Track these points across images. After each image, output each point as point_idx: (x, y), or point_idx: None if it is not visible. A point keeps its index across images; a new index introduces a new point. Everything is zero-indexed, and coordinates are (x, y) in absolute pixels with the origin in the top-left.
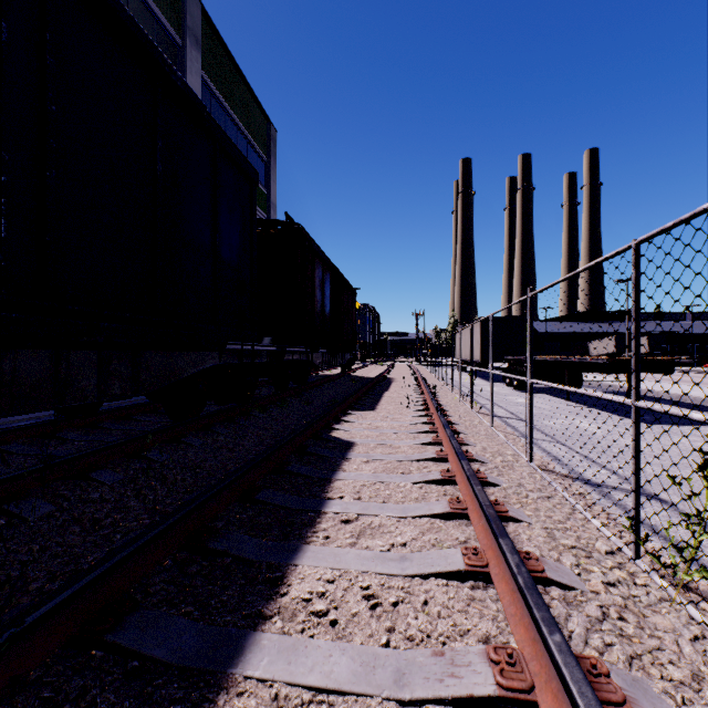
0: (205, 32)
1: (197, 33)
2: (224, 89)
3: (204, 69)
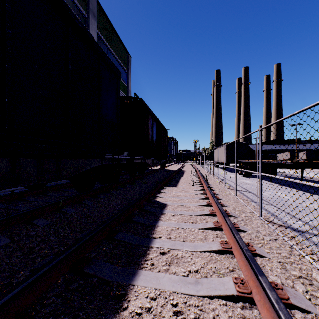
0: (98, 12)
1: (94, 12)
2: (107, 38)
3: (97, 28)
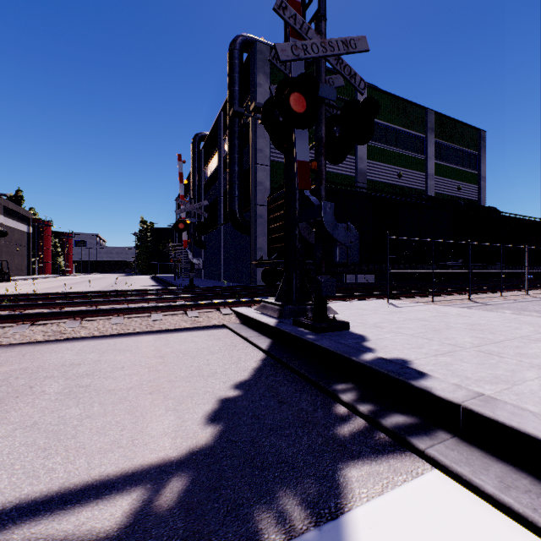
0: (436, 120)
1: (432, 126)
2: (447, 137)
3: (436, 137)
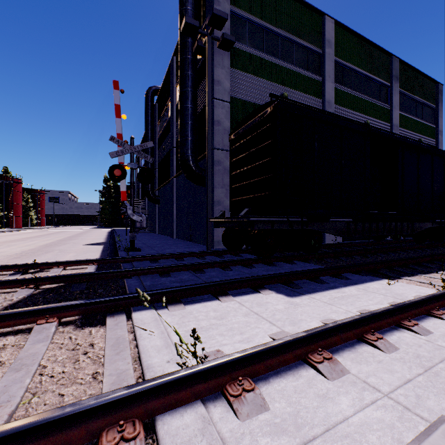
0: (399, 69)
1: (397, 74)
2: (408, 88)
3: (399, 87)
